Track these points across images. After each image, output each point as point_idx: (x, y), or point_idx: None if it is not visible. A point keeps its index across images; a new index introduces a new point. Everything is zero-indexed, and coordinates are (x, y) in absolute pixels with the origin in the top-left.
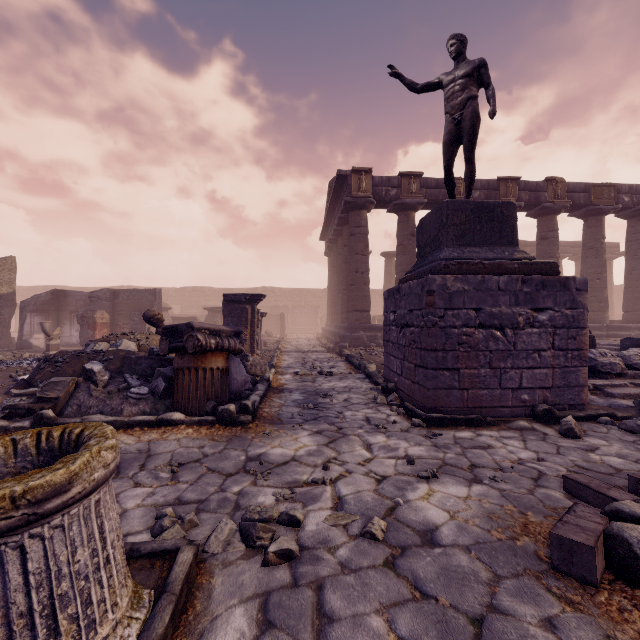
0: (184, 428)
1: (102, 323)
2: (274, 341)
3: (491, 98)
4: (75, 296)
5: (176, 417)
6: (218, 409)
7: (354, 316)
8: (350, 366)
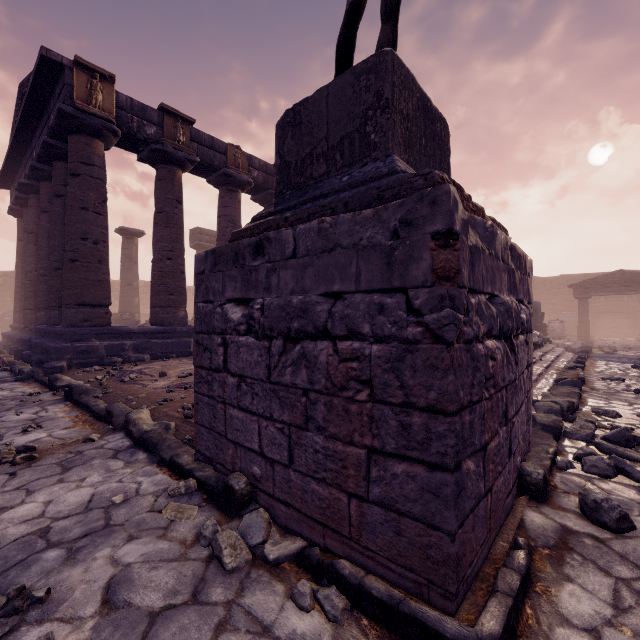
0: None
1: None
2: None
3: None
4: None
5: None
6: None
7: (79, 313)
8: (81, 414)
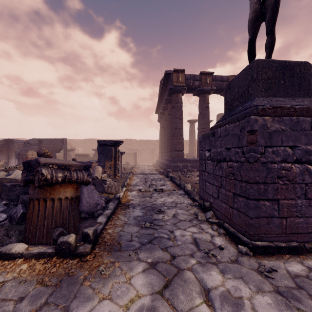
0: (20, 263)
1: (32, 157)
2: (130, 167)
3: None
4: (18, 142)
5: (15, 250)
6: (57, 241)
7: (174, 154)
8: (173, 184)
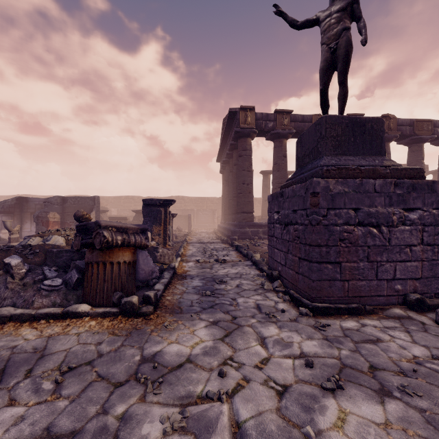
0: (88, 320)
1: (54, 221)
2: (183, 234)
3: (363, 29)
4: (34, 201)
5: (81, 309)
6: (121, 301)
7: (242, 216)
8: (239, 254)
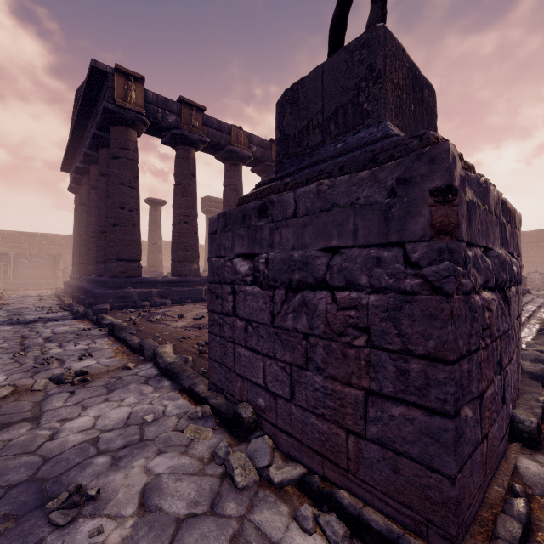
0: None
1: None
2: None
3: None
4: None
5: None
6: None
7: (118, 267)
8: (121, 347)
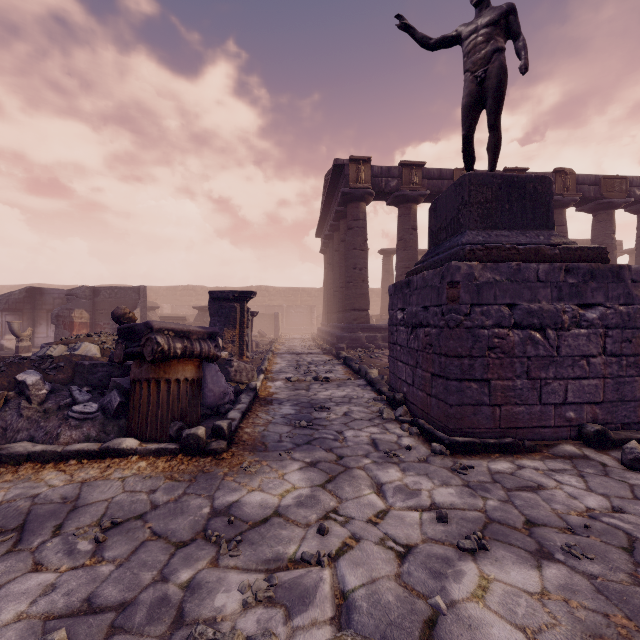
0: (136, 460)
1: (81, 323)
2: (267, 342)
3: (522, 50)
4: (52, 294)
5: (126, 445)
6: (182, 434)
7: (352, 315)
8: (348, 370)
